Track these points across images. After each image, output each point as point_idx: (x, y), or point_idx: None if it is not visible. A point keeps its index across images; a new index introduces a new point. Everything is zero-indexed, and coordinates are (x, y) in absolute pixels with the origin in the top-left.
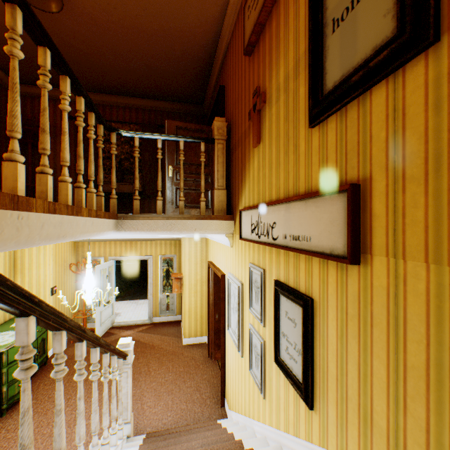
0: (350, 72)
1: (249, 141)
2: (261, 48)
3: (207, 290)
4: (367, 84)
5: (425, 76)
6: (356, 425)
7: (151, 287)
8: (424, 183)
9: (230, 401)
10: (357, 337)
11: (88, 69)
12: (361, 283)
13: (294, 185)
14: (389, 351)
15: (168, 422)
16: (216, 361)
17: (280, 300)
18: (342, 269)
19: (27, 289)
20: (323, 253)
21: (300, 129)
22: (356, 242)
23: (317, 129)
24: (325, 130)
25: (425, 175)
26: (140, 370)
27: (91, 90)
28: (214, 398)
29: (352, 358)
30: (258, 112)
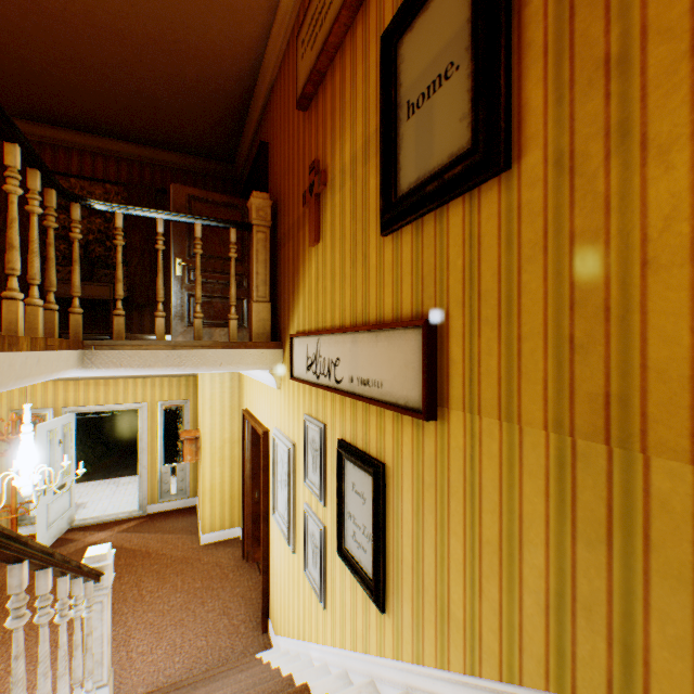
0: (426, 178)
1: (304, 235)
2: (321, 105)
3: (241, 454)
4: (443, 198)
5: (498, 205)
6: (433, 622)
7: (144, 455)
8: (497, 328)
9: (277, 621)
10: (434, 511)
11: (23, 81)
12: (438, 444)
13: (364, 309)
14: (466, 525)
15: (175, 673)
16: (256, 564)
17: (345, 467)
18: (418, 426)
19: None
20: (397, 404)
21: (371, 234)
22: (432, 393)
23: (391, 239)
24: (400, 243)
25: (499, 319)
26: (126, 595)
27: (28, 116)
28: (253, 621)
29: (429, 539)
30: (316, 197)
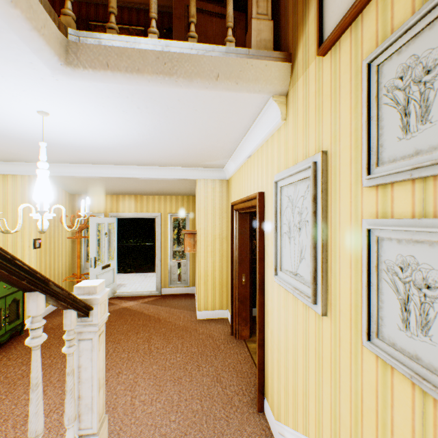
0: None
1: None
2: None
3: (228, 248)
4: None
5: None
6: None
7: (159, 251)
8: None
9: (277, 405)
10: None
11: None
12: None
13: None
14: None
15: (170, 434)
16: (243, 342)
17: None
18: None
19: (1, 237)
20: None
21: None
22: None
23: None
24: None
25: None
26: (138, 347)
27: None
28: (245, 396)
29: None
30: None
